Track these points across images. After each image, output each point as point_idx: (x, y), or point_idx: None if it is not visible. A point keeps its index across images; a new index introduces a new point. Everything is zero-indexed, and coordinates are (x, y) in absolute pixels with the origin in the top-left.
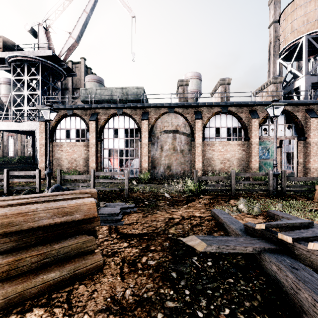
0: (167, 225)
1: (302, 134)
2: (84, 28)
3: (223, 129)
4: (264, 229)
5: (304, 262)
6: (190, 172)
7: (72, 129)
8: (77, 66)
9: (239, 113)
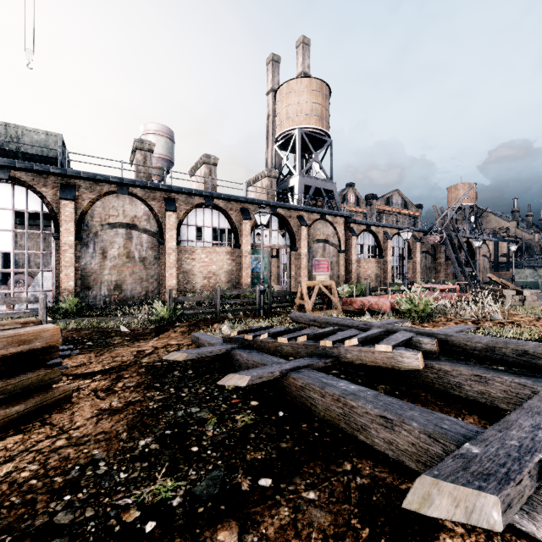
0: (137, 357)
1: (295, 243)
2: None
3: (208, 229)
4: (237, 336)
5: (259, 350)
6: (157, 294)
7: None
8: None
9: (228, 210)
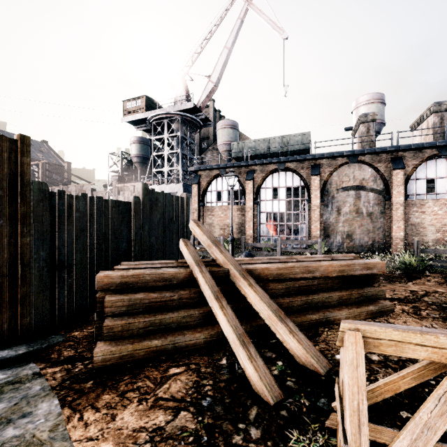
0: (415, 295)
1: None
2: (224, 67)
3: (441, 181)
4: None
5: None
6: (382, 244)
7: (224, 191)
8: (205, 111)
9: None
